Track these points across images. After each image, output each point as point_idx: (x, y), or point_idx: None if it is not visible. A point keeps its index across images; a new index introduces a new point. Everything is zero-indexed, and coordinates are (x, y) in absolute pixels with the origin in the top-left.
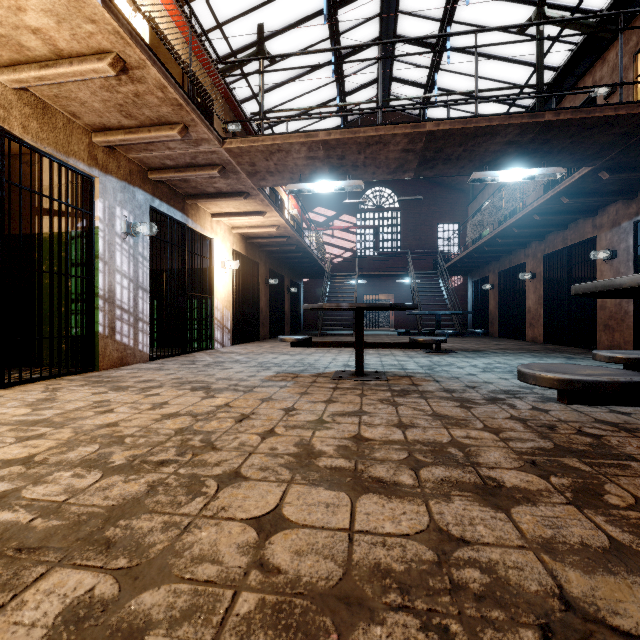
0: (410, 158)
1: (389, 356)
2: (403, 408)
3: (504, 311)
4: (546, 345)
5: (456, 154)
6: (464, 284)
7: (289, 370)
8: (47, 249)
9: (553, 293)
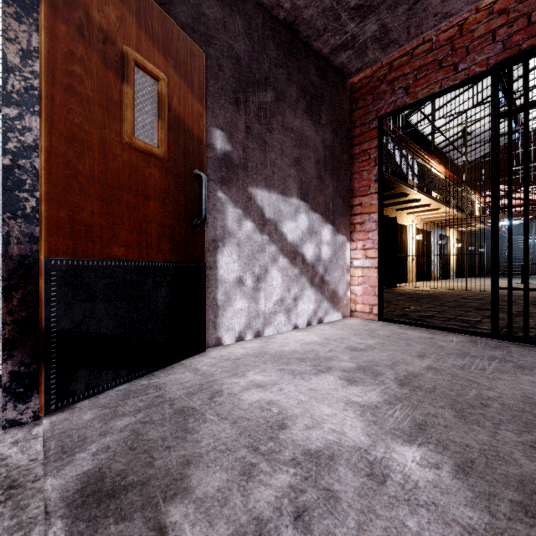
0: None
1: None
2: (531, 285)
3: None
4: None
5: None
6: None
7: None
8: None
9: None
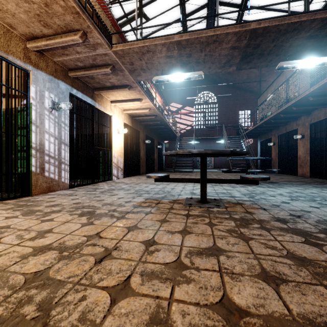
0: (235, 54)
1: (218, 186)
2: (254, 244)
3: (281, 158)
4: (313, 178)
5: (268, 49)
6: (253, 143)
7: (154, 197)
8: (4, 119)
9: (317, 147)
